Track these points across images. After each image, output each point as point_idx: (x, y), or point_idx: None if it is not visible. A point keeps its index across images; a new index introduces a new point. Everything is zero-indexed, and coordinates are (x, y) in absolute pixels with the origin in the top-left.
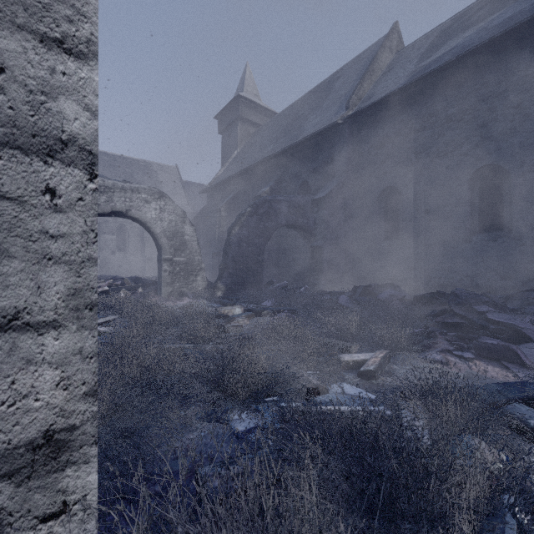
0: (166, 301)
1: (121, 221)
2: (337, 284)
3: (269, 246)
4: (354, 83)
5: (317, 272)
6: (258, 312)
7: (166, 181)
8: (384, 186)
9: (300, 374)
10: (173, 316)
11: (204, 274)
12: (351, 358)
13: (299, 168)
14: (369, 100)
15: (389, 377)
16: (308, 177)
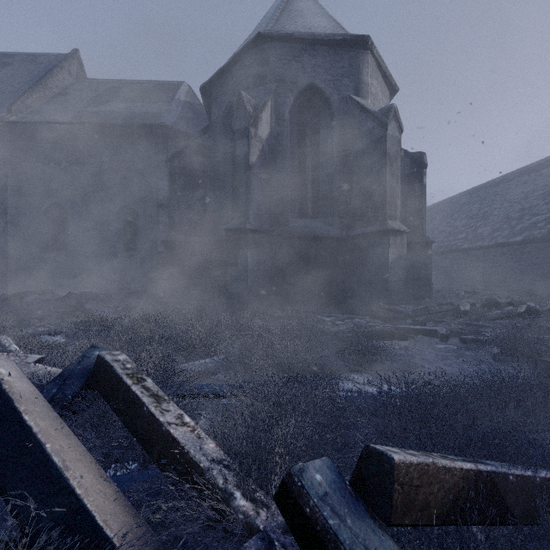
0: None
1: None
2: None
3: None
4: (23, 86)
5: None
6: None
7: None
8: (51, 202)
9: None
10: None
11: None
12: None
13: None
14: (37, 115)
15: None
16: None
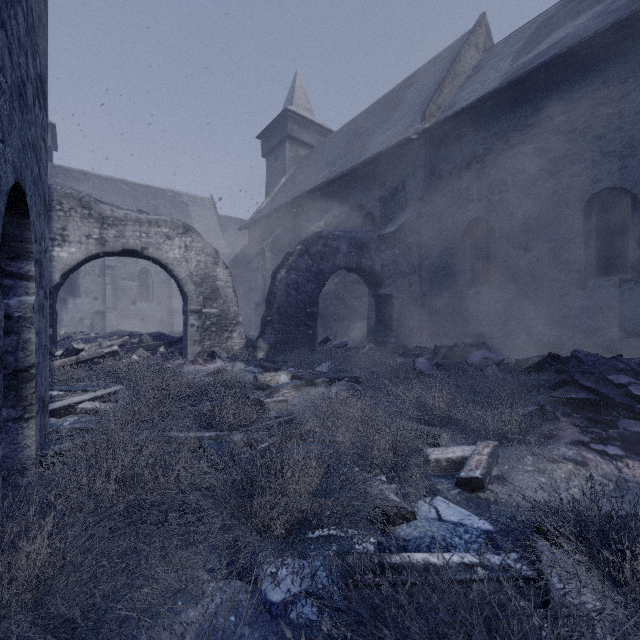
0: (193, 364)
1: (143, 264)
2: (410, 343)
3: (324, 294)
4: (431, 90)
5: (385, 327)
6: (309, 380)
7: (199, 215)
8: (470, 218)
9: (372, 486)
10: (192, 389)
11: (241, 330)
12: (443, 454)
13: (362, 196)
14: (451, 109)
15: (502, 486)
16: (373, 207)
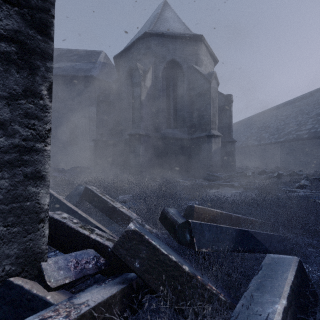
0: None
1: None
2: None
3: None
4: None
5: None
6: None
7: None
8: None
9: None
10: None
11: None
12: None
13: None
14: None
15: None
16: None
